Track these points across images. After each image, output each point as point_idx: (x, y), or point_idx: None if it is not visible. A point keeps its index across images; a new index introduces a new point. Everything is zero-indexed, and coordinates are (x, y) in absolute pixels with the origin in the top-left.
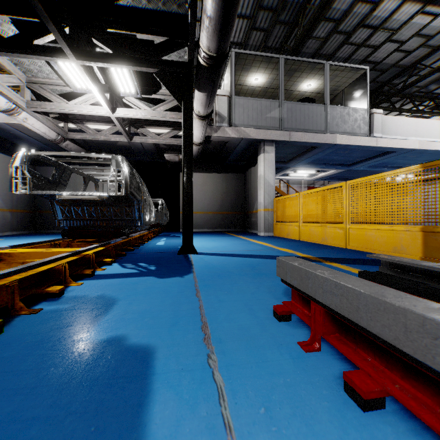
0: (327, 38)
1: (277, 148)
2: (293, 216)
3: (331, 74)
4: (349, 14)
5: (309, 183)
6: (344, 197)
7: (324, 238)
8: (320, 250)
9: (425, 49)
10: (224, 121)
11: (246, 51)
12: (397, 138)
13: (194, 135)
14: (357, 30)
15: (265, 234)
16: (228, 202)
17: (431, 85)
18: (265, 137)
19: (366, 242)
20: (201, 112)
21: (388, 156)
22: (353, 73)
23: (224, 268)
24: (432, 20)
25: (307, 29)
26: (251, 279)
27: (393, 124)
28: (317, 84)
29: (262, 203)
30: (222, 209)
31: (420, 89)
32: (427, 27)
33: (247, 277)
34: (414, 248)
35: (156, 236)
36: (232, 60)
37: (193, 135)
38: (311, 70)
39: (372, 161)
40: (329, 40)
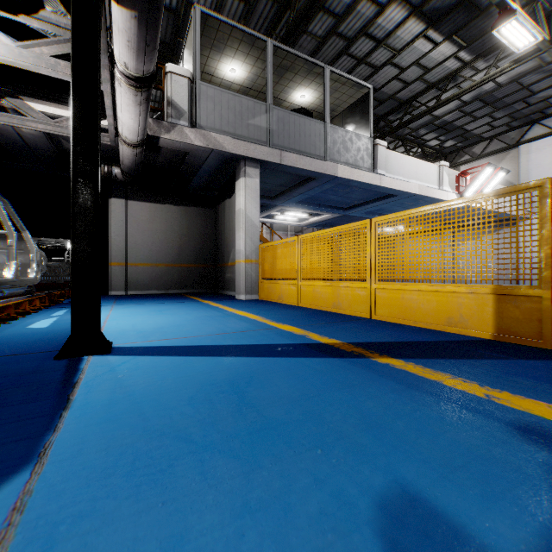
0: (325, 39)
1: (262, 175)
2: (288, 271)
3: (331, 86)
4: (352, 12)
5: (297, 230)
6: (367, 242)
7: (336, 304)
8: (340, 325)
9: (422, 83)
10: (182, 117)
11: (218, 17)
12: (399, 179)
13: (124, 124)
14: (359, 38)
15: (247, 297)
16: (191, 249)
17: (422, 129)
18: (246, 153)
19: (402, 309)
20: (131, 66)
21: (388, 200)
22: (355, 91)
23: (161, 411)
24: (433, 48)
25: (304, 12)
26: (243, 476)
27: (396, 162)
28: (313, 96)
29: (243, 251)
30: (181, 259)
31: (412, 132)
32: (427, 56)
33: (230, 461)
34: (481, 320)
35: (49, 305)
36: (195, 24)
37: (122, 122)
38: (307, 74)
39: (371, 206)
40: (327, 44)
